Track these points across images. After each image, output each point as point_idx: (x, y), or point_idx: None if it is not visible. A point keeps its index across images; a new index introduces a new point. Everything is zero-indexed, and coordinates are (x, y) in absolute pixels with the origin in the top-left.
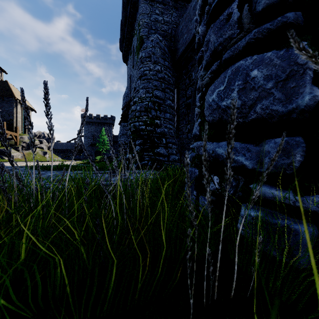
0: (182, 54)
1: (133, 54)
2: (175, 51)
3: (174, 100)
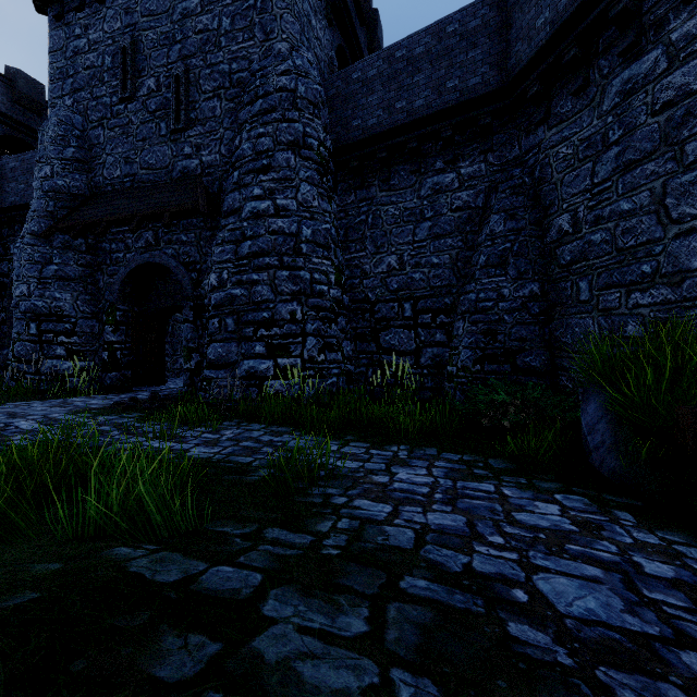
0: None
1: None
2: None
3: None
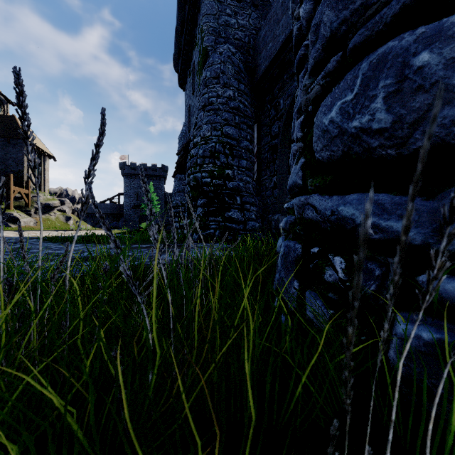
0: (265, 73)
1: (194, 75)
2: (255, 69)
3: (253, 141)
